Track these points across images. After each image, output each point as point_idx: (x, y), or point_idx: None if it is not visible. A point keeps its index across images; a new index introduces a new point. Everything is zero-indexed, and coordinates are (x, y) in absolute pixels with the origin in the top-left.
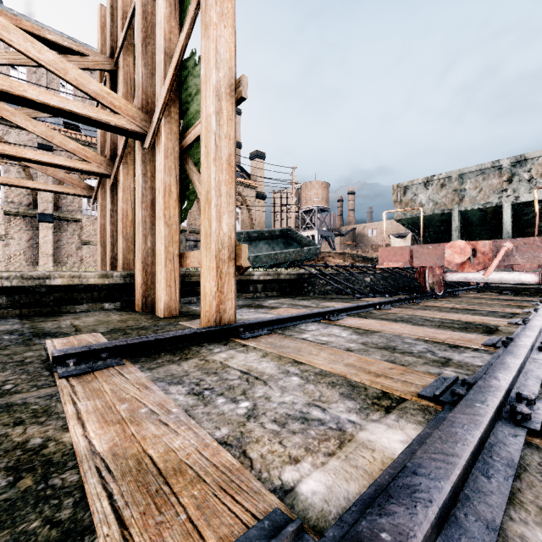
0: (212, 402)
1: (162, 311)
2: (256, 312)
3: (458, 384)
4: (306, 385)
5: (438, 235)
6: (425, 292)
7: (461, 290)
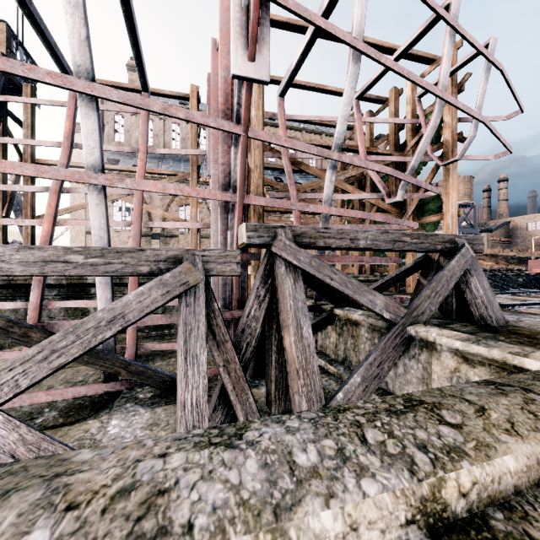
0: None
1: (410, 290)
2: None
3: None
4: None
5: None
6: None
7: None
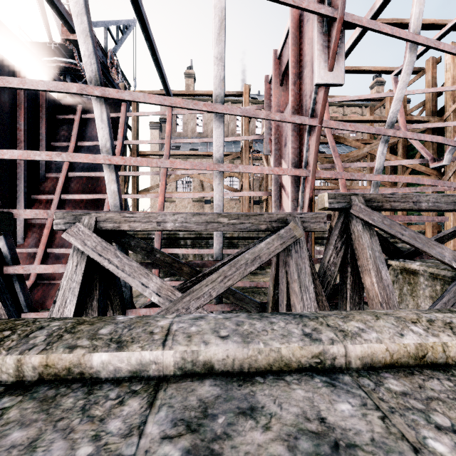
0: None
1: (451, 247)
2: None
3: None
4: None
5: None
6: None
7: None
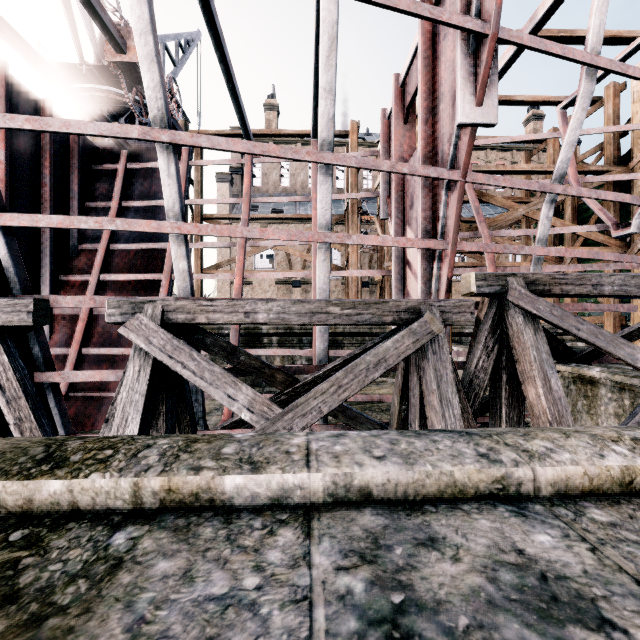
0: None
1: None
2: None
3: None
4: None
5: None
6: None
7: None
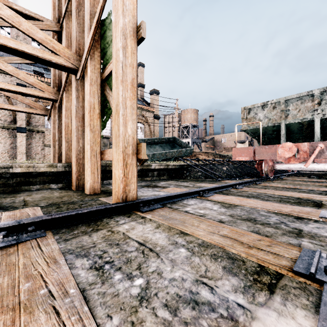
0: (109, 279)
1: (88, 190)
2: (152, 190)
3: (324, 259)
4: (192, 258)
5: (270, 139)
6: (261, 176)
7: (283, 175)
